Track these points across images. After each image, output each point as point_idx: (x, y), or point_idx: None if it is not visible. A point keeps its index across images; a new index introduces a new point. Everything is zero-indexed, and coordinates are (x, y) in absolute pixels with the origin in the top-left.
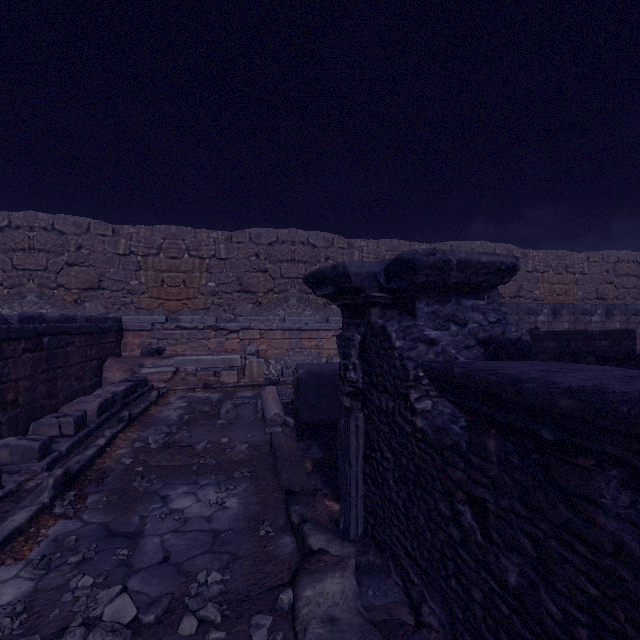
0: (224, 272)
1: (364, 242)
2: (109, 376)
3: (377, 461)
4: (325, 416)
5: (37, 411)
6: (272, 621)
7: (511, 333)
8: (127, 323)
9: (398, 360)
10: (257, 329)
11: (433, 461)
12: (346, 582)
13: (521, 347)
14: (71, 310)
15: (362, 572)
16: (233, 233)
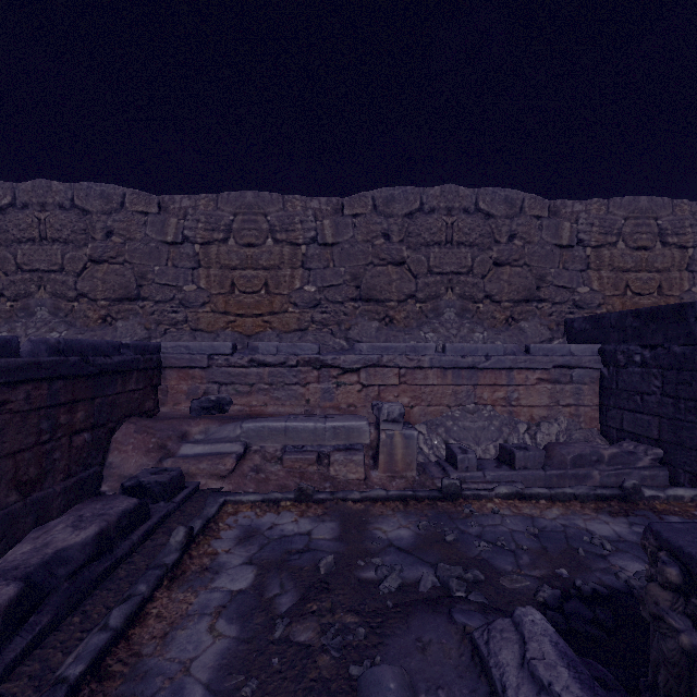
0: (330, 267)
1: (580, 204)
2: (117, 462)
3: None
4: None
5: None
6: None
7: None
8: (168, 355)
9: None
10: (393, 366)
11: None
12: None
13: None
14: (95, 333)
15: None
16: (345, 200)
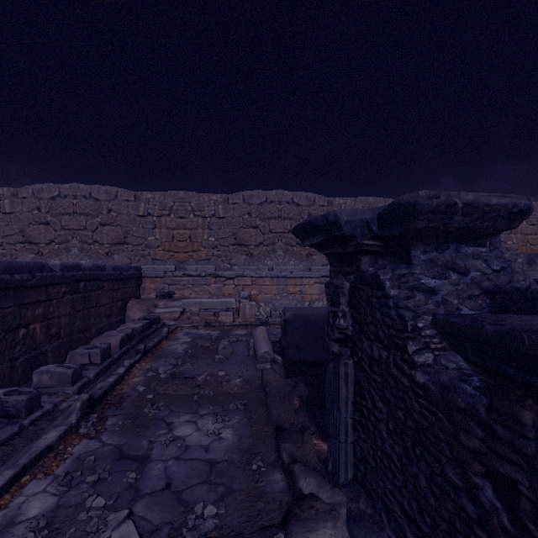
0: (222, 228)
1: (342, 200)
2: (131, 314)
3: (368, 409)
4: (309, 355)
5: (75, 342)
6: None
7: (518, 282)
8: (145, 271)
9: (393, 309)
10: (249, 276)
11: (438, 421)
12: (338, 534)
13: (531, 297)
14: (103, 261)
15: (353, 521)
16: (229, 195)
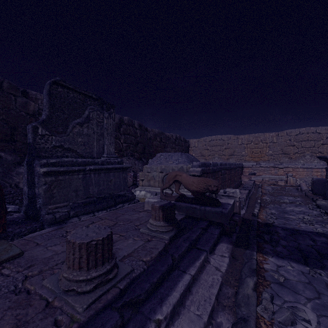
0: (275, 147)
1: None
2: (243, 179)
3: None
4: (323, 192)
5: (237, 184)
6: (311, 205)
7: None
8: (244, 165)
9: None
10: (291, 167)
11: None
12: (325, 203)
13: None
14: (226, 161)
15: None
16: (279, 133)
